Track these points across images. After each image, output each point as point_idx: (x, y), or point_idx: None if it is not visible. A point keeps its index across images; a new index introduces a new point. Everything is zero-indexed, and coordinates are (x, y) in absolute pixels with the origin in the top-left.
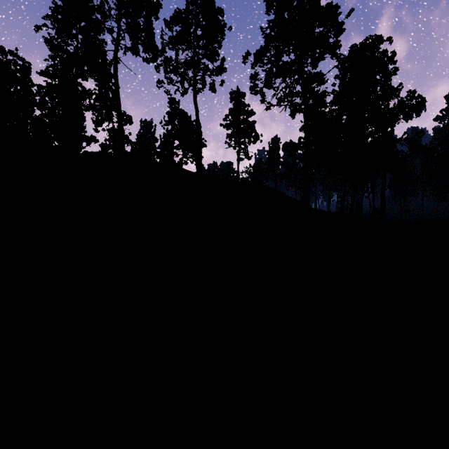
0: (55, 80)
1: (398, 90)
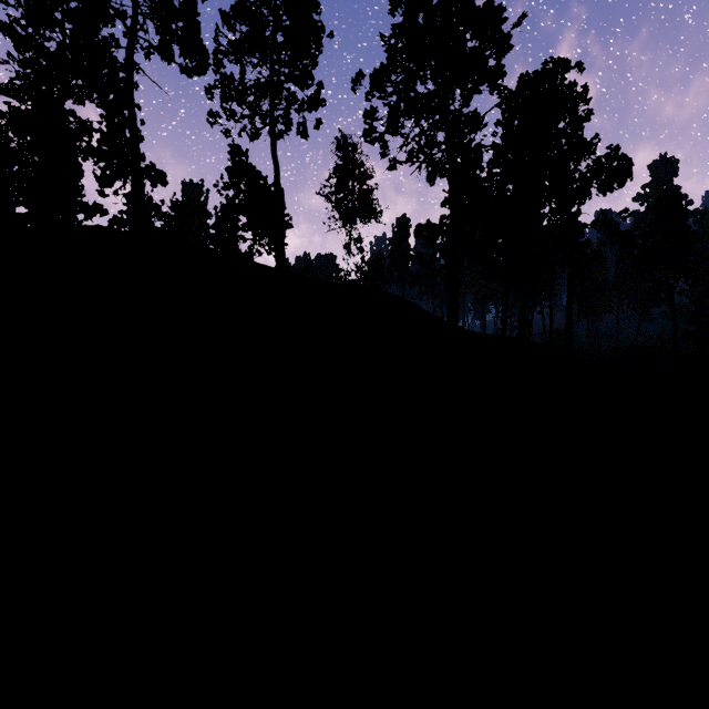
0: (25, 102)
1: (593, 144)
